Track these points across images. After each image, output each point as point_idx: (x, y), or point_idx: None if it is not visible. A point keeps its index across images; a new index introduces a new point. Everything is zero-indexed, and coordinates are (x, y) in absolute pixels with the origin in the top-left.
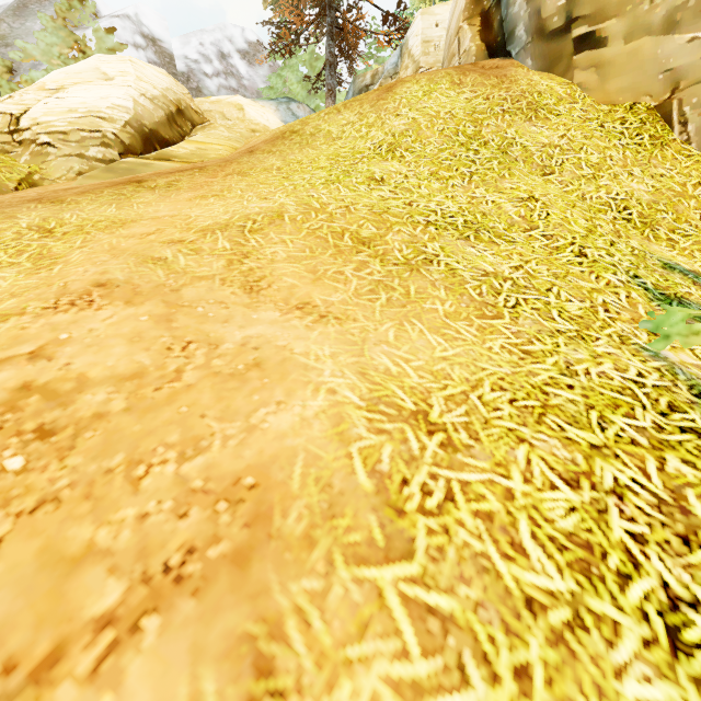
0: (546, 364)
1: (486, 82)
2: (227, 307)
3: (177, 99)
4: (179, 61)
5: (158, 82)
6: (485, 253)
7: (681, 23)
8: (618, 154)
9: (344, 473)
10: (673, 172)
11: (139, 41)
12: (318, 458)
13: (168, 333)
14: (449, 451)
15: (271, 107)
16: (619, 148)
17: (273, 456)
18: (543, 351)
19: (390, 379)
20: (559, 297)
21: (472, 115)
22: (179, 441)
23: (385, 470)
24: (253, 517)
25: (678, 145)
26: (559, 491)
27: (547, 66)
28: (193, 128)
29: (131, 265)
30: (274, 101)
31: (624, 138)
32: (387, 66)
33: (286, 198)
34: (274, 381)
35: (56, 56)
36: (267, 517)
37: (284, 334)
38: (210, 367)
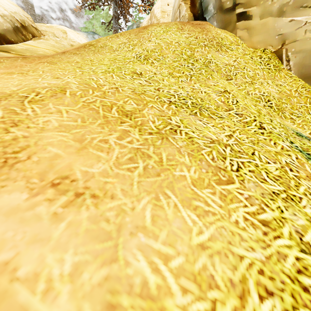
0: (284, 237)
1: (195, 30)
2: None
3: (22, 19)
4: (36, 9)
5: (8, 7)
6: (208, 125)
7: (286, 12)
8: (261, 73)
9: None
10: (285, 84)
11: None
12: None
13: None
14: None
15: (83, 35)
16: (260, 69)
17: None
18: (275, 219)
19: (148, 308)
20: (261, 159)
21: (189, 45)
22: None
23: None
24: None
25: (286, 71)
26: None
27: (223, 26)
28: (33, 38)
29: None
30: (85, 32)
31: (262, 65)
32: (144, 22)
33: (72, 79)
34: None
35: None
36: None
37: (16, 235)
38: None
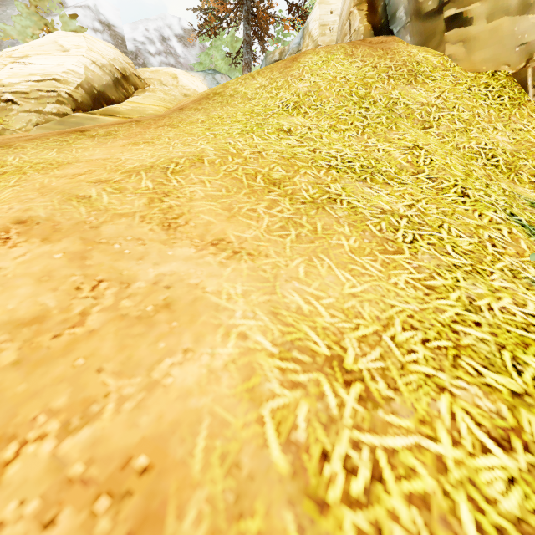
0: (450, 299)
1: (374, 54)
2: (143, 243)
3: (123, 67)
4: (129, 43)
5: (106, 53)
6: (381, 193)
7: (534, 5)
8: (484, 112)
9: (254, 446)
10: (529, 127)
11: (97, 26)
12: (225, 424)
13: (79, 271)
14: (369, 407)
15: (199, 77)
16: (484, 107)
17: (173, 422)
18: (445, 285)
19: (302, 319)
20: (450, 233)
21: (363, 80)
22: (65, 406)
23: (301, 440)
24: (140, 520)
25: (532, 105)
26: (492, 455)
27: (423, 41)
28: (135, 91)
29: (55, 203)
30: (202, 72)
31: (488, 99)
32: (291, 45)
33: (206, 145)
34: (183, 325)
35: (29, 36)
36: (158, 519)
37: (197, 271)
38: (118, 309)
